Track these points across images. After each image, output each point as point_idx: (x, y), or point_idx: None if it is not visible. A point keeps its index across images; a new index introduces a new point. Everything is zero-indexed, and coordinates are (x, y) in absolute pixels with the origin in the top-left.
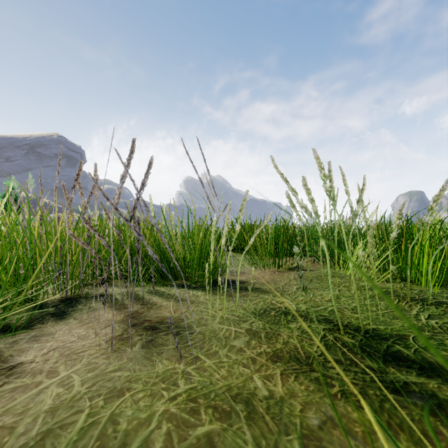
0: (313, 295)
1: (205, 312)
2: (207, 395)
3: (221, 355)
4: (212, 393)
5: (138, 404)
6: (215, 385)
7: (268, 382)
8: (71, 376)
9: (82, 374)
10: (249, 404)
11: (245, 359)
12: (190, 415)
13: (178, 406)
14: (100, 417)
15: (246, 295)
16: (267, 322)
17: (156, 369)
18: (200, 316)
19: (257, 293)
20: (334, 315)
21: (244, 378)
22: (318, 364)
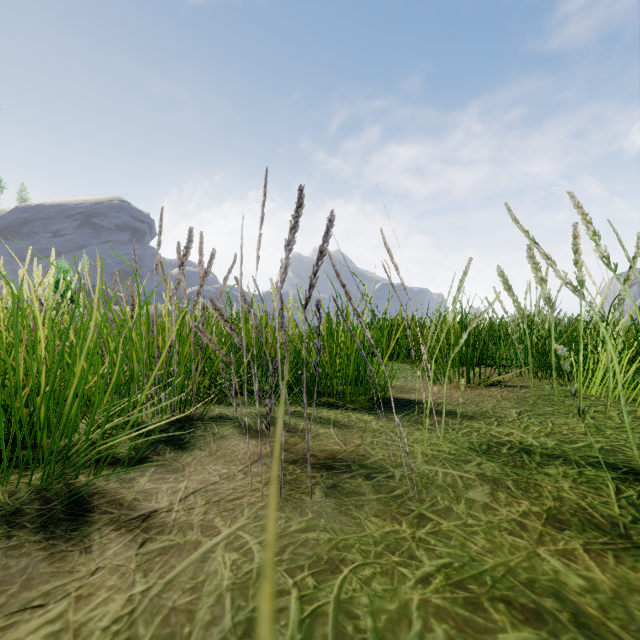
0: (553, 423)
1: (392, 446)
2: (478, 579)
3: (459, 513)
4: (483, 575)
5: (371, 586)
6: (480, 562)
7: (570, 563)
8: (238, 535)
9: (255, 532)
10: (562, 600)
11: (504, 522)
12: (468, 611)
13: (439, 594)
14: (320, 604)
15: (441, 422)
16: (504, 464)
17: (367, 531)
18: (388, 452)
19: (457, 419)
20: (612, 456)
21: (523, 553)
22: (639, 536)
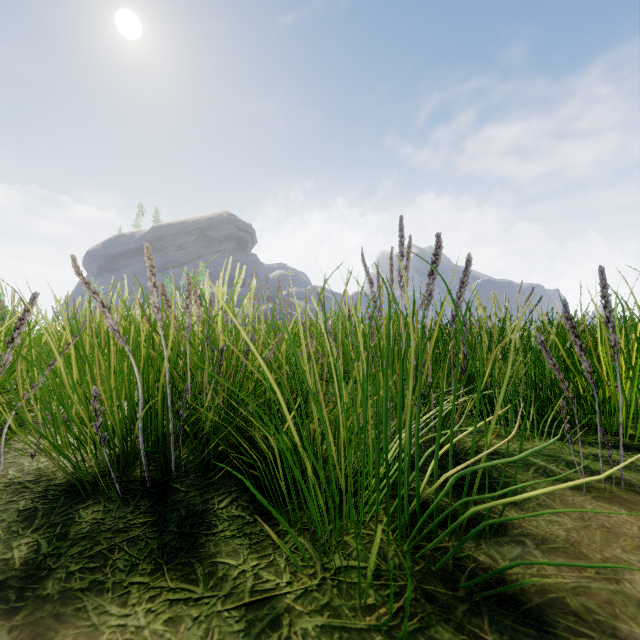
0: None
1: None
2: None
3: None
4: None
5: None
6: None
7: None
8: None
9: None
10: None
11: None
12: None
13: None
14: None
15: None
16: None
17: None
18: None
19: None
20: None
21: None
22: None
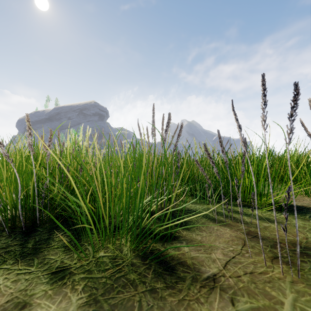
0: None
1: None
2: None
3: None
4: None
5: None
6: None
7: None
8: (300, 306)
9: None
10: None
11: None
12: None
13: None
14: None
15: None
16: None
17: None
18: None
19: None
20: None
21: None
22: None
